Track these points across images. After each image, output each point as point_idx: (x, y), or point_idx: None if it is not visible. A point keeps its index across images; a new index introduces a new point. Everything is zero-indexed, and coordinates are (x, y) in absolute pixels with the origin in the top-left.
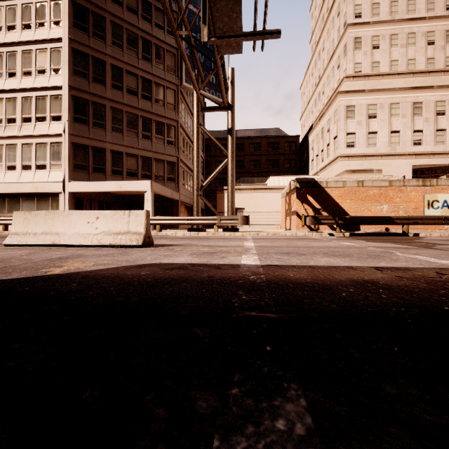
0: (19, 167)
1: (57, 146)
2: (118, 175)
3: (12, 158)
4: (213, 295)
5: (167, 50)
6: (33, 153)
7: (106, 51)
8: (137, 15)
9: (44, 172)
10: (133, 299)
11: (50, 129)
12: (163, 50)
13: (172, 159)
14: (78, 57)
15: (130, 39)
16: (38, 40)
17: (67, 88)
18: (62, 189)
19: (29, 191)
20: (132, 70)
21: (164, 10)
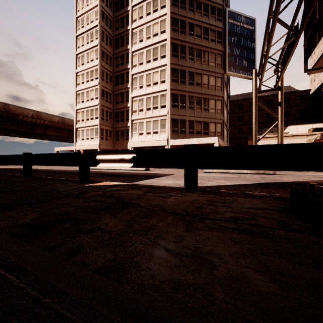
0: (145, 133)
1: (164, 121)
2: (192, 134)
3: (142, 129)
4: None
5: (217, 54)
6: (151, 126)
7: (186, 65)
8: (201, 38)
9: (157, 135)
10: None
11: (160, 112)
12: (214, 55)
13: (219, 121)
14: (174, 72)
15: (197, 54)
16: (154, 67)
17: (169, 90)
18: (167, 144)
19: (150, 145)
20: (198, 71)
21: (266, 54)
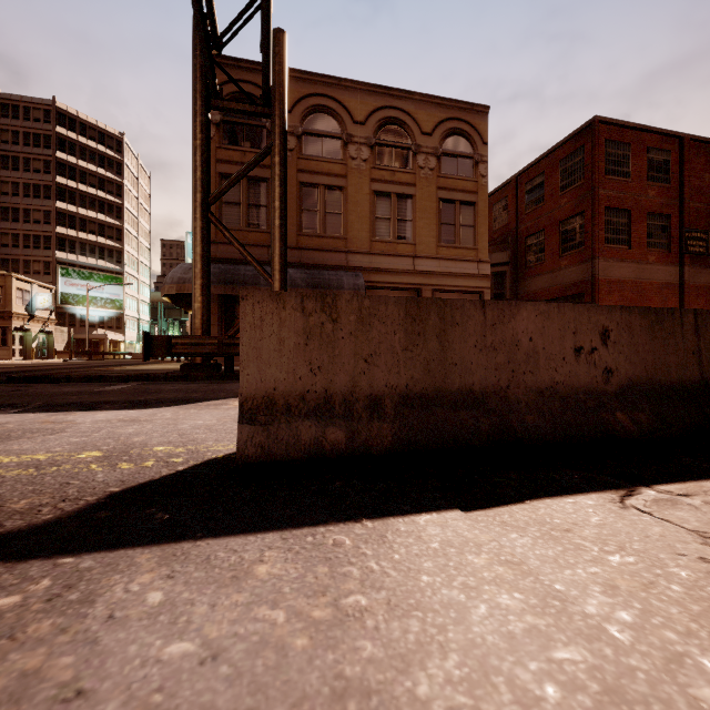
0: None
1: None
2: None
3: None
4: (95, 397)
5: None
6: None
7: None
8: None
9: None
10: (146, 394)
11: None
12: None
13: None
14: None
15: None
16: None
17: None
18: None
19: None
20: None
21: None
